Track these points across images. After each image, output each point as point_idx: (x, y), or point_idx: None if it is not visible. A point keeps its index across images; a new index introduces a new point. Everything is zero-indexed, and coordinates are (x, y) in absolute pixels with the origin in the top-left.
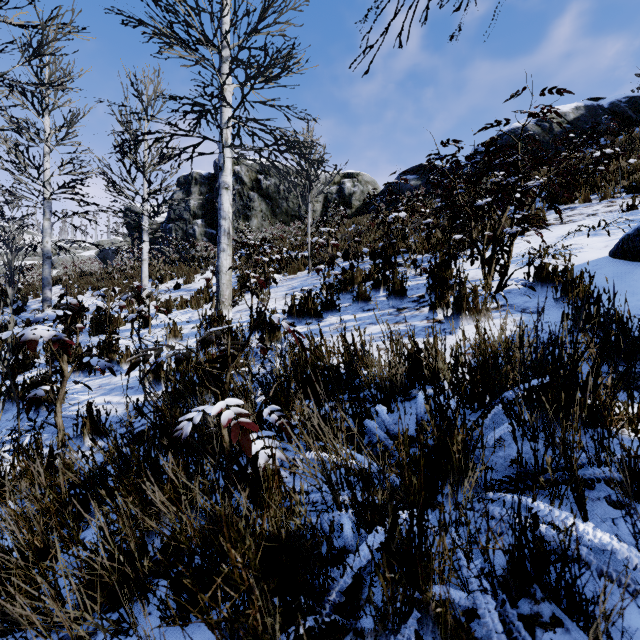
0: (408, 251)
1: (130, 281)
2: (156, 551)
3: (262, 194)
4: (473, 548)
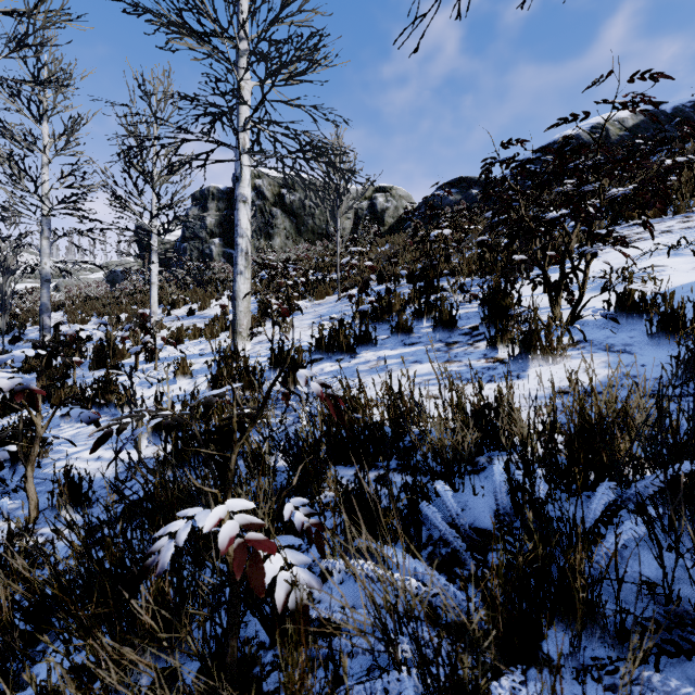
0: (451, 273)
1: (139, 306)
2: None
3: (286, 210)
4: None
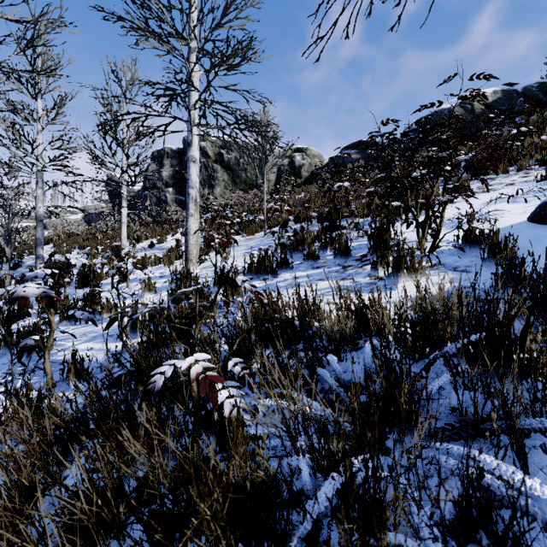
0: (350, 215)
1: (111, 241)
2: (132, 489)
3: (224, 166)
4: (426, 500)
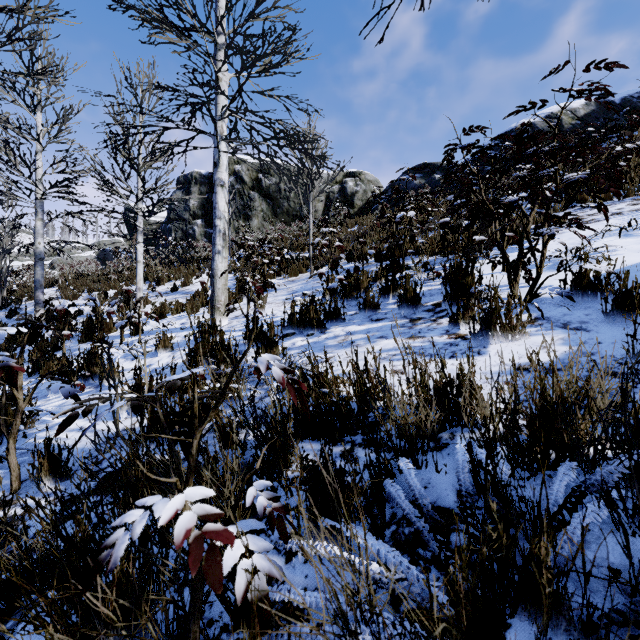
0: (416, 252)
1: (127, 283)
2: None
3: (263, 194)
4: None
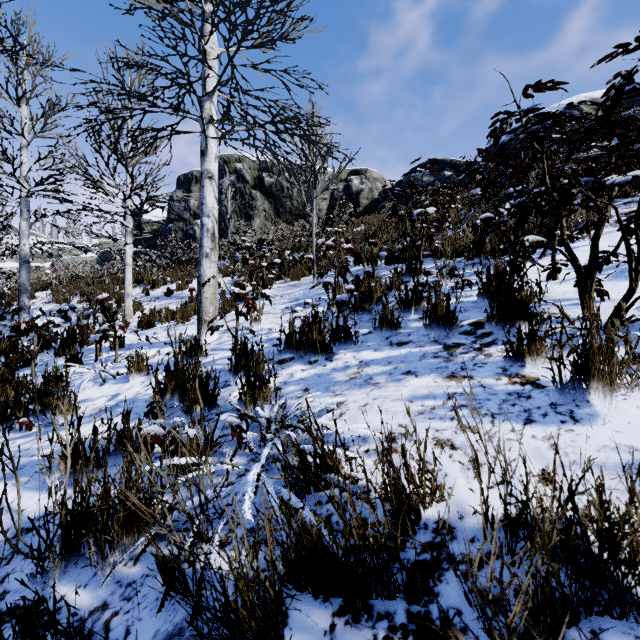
0: (432, 254)
1: (121, 286)
2: None
3: (265, 192)
4: None
